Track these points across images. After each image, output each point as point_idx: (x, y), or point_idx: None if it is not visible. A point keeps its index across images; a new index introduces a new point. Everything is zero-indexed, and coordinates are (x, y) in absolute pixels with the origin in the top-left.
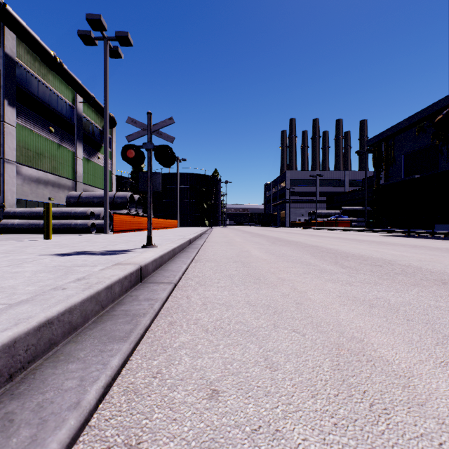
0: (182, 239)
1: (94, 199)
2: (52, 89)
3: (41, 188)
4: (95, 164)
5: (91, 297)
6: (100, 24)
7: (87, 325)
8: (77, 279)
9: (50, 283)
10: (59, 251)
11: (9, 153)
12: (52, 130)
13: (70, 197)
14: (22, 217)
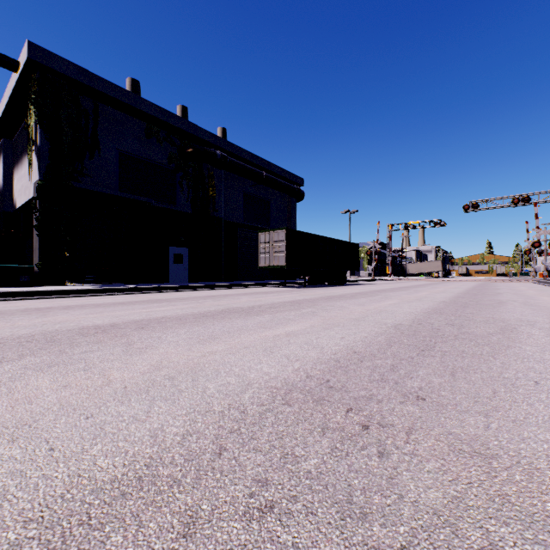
0: None
1: None
2: None
3: None
4: None
5: None
6: None
7: None
8: None
9: None
10: None
11: None
12: None
13: None
14: None
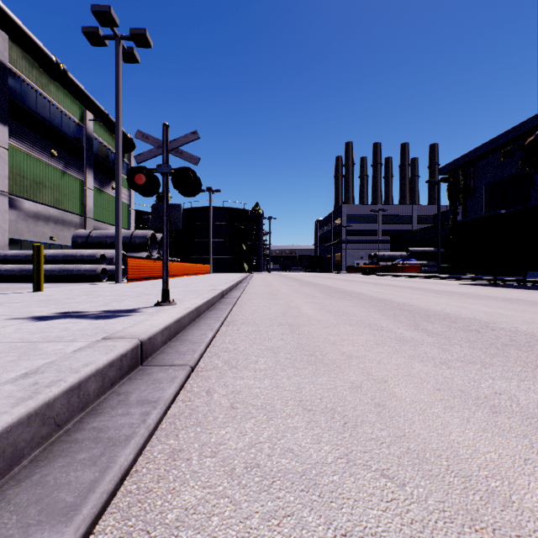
0: (211, 291)
1: (106, 239)
2: (55, 103)
3: (41, 225)
4: (108, 196)
5: (29, 415)
6: (110, 19)
7: (16, 471)
8: (24, 374)
9: None
10: (39, 312)
11: None
12: (55, 154)
13: (77, 236)
14: (15, 262)
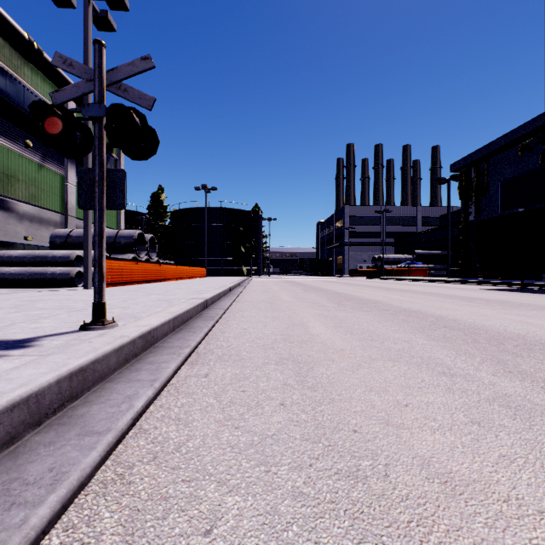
0: (189, 301)
1: None
2: (30, 88)
3: (13, 223)
4: None
5: None
6: None
7: None
8: None
9: None
10: None
11: None
12: (30, 144)
13: (55, 236)
14: None
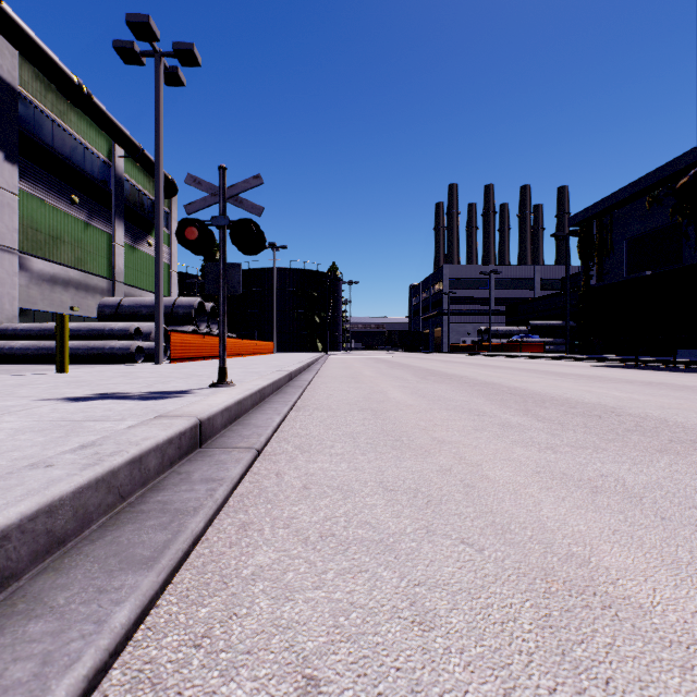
0: (277, 372)
1: (142, 309)
2: (76, 136)
3: (58, 291)
4: (143, 254)
5: (97, 480)
6: (149, 31)
7: (87, 534)
8: (81, 446)
9: (31, 454)
10: (72, 393)
11: (6, 236)
12: (76, 201)
13: (104, 306)
14: (27, 338)
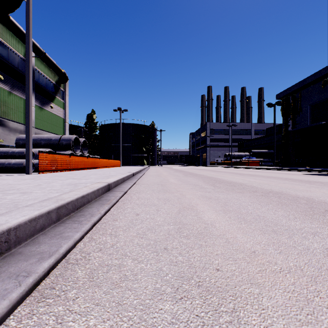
0: (91, 186)
1: (41, 141)
2: (2, 41)
3: None
4: (48, 112)
5: None
6: None
7: None
8: None
9: None
10: None
11: None
12: (1, 78)
13: (19, 139)
14: None
